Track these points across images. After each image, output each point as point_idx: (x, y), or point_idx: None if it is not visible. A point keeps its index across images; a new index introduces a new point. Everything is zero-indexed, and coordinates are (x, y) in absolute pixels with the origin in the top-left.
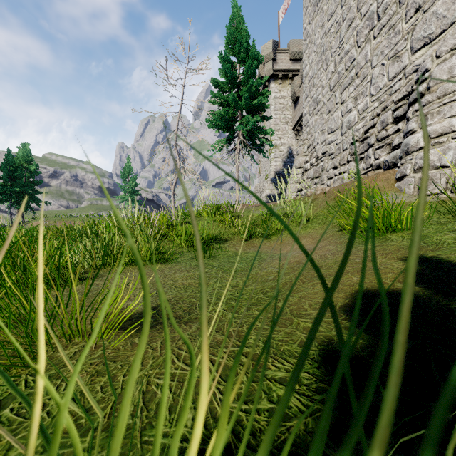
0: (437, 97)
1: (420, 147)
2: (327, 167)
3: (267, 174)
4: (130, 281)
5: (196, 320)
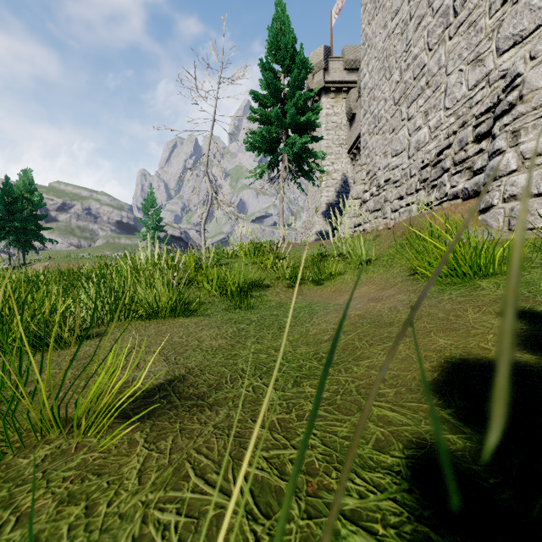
0: (532, 108)
1: (511, 171)
2: (391, 198)
3: (317, 206)
4: (142, 341)
5: (225, 401)
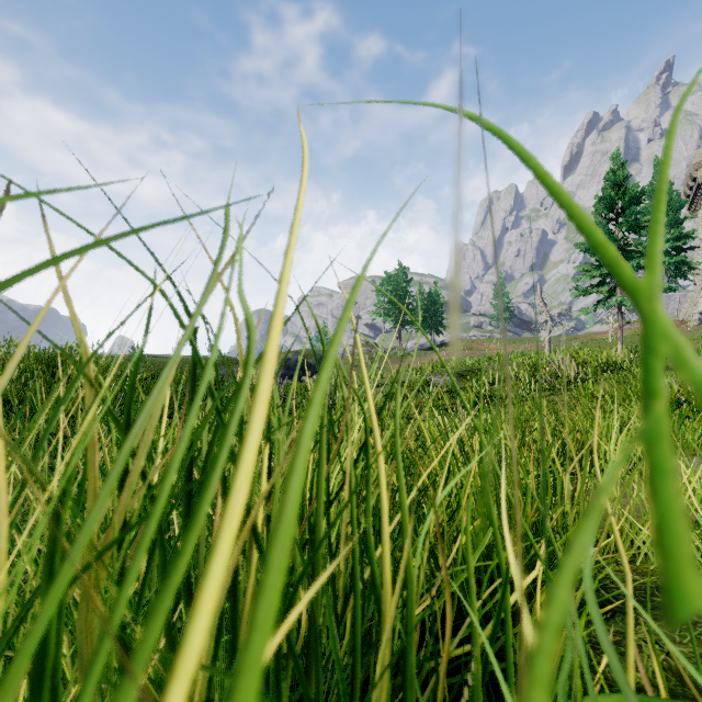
0: None
1: None
2: None
3: None
4: None
5: None
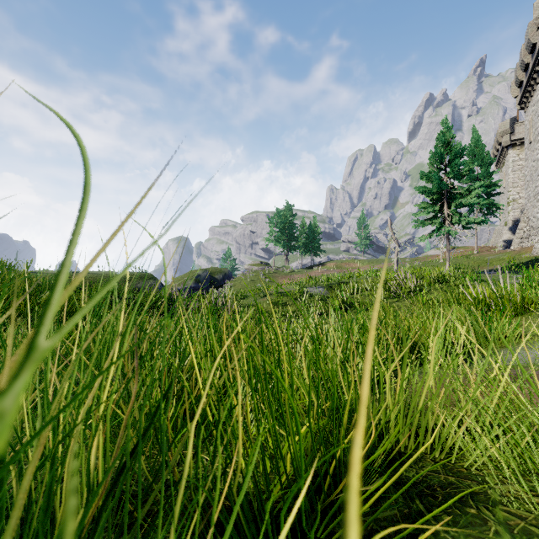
0: None
1: (536, 242)
2: (531, 234)
3: (506, 221)
4: None
5: None
